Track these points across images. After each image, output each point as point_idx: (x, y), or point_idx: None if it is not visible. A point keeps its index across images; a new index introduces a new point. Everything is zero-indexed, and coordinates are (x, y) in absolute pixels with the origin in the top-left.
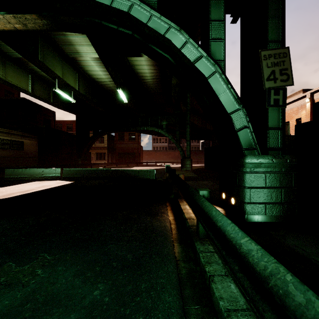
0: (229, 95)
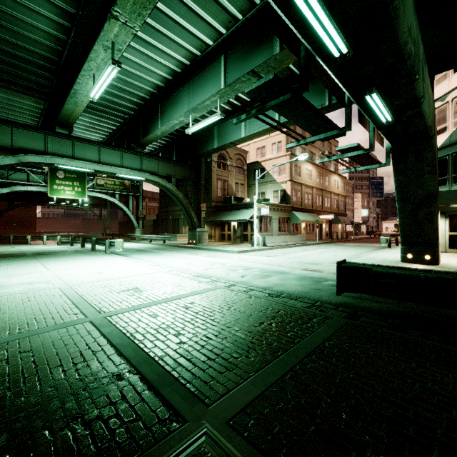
0: (133, 218)
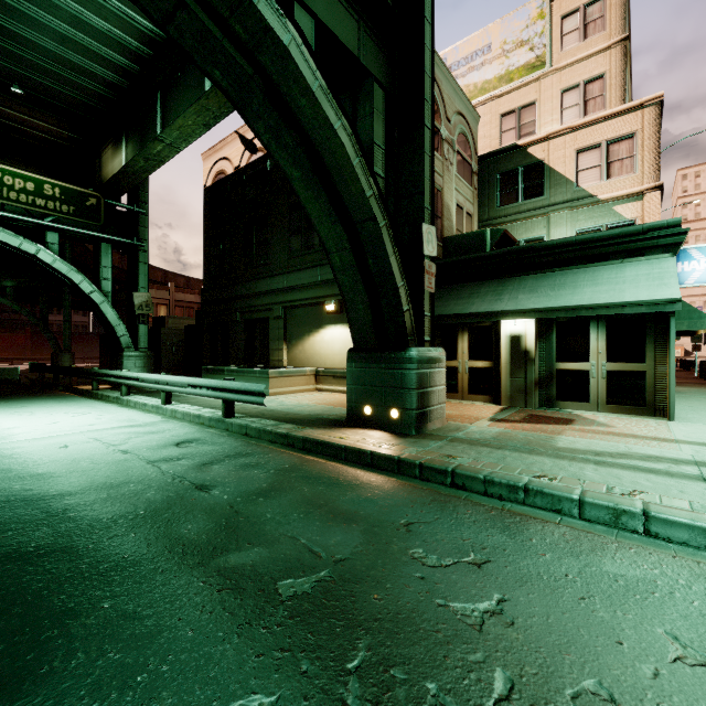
0: (114, 316)
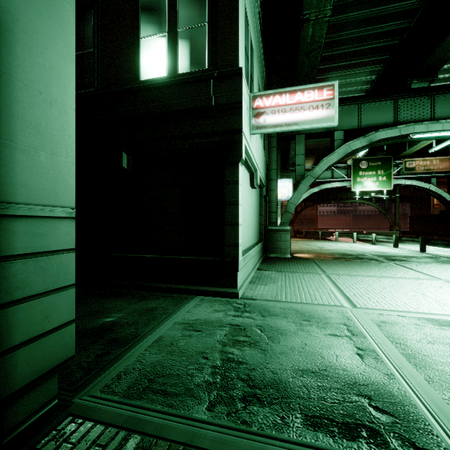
0: None
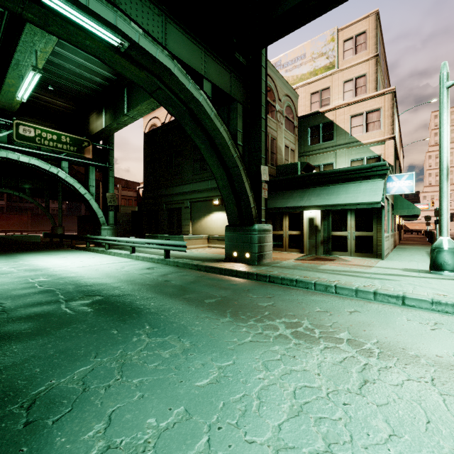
0: (96, 206)
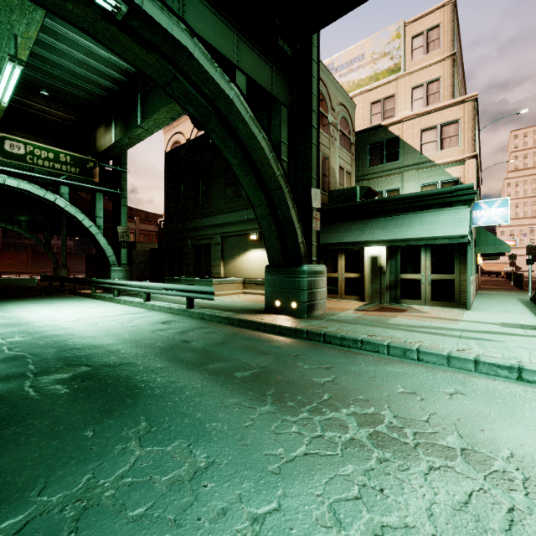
0: (105, 242)
